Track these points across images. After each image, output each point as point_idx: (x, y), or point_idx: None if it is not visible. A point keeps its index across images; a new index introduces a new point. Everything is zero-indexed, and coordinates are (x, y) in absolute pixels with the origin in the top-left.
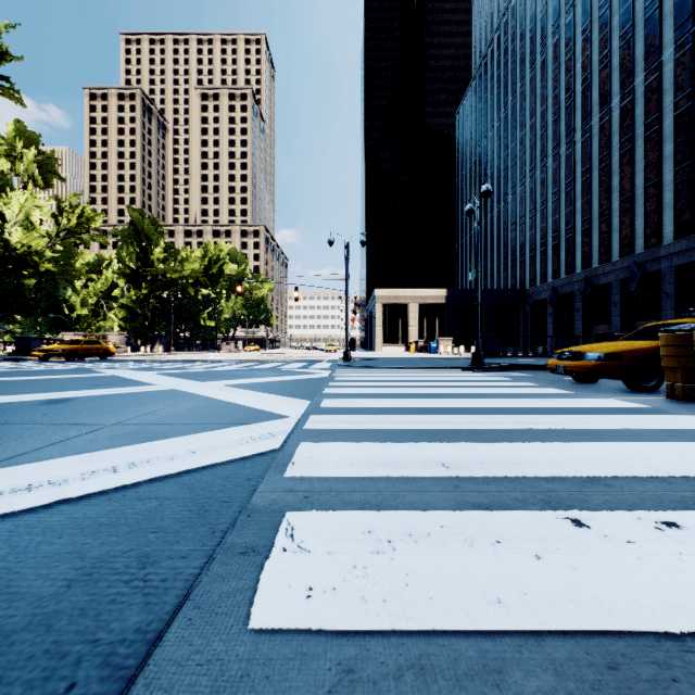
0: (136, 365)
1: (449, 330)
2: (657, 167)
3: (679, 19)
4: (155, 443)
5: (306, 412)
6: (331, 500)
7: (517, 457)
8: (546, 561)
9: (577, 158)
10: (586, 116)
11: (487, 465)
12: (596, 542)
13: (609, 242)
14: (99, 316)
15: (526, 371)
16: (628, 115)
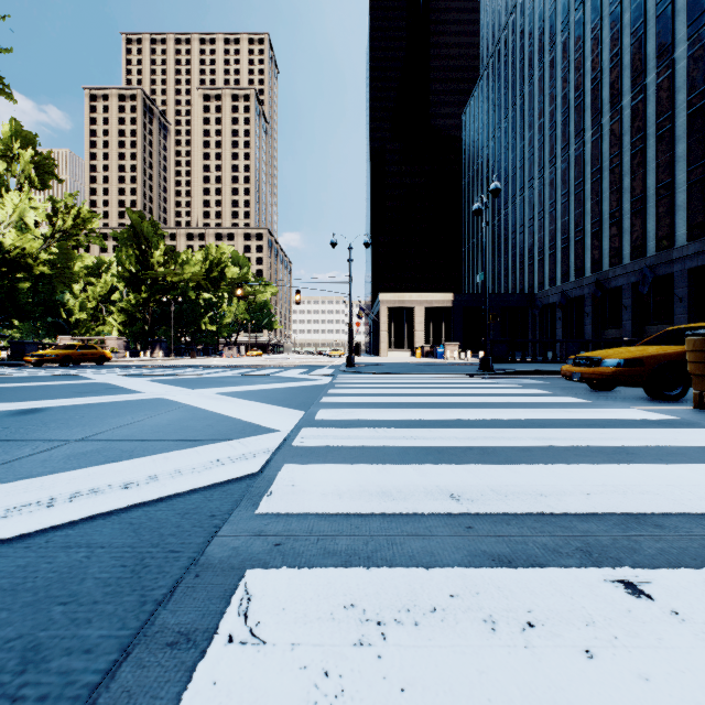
0: (130, 371)
1: (455, 335)
2: (669, 167)
3: (692, 14)
4: (114, 465)
5: (298, 424)
6: (309, 549)
7: (540, 485)
8: (603, 663)
9: (586, 158)
10: (596, 116)
11: (504, 496)
12: (666, 625)
13: (620, 245)
14: (98, 320)
15: (537, 378)
16: (639, 114)
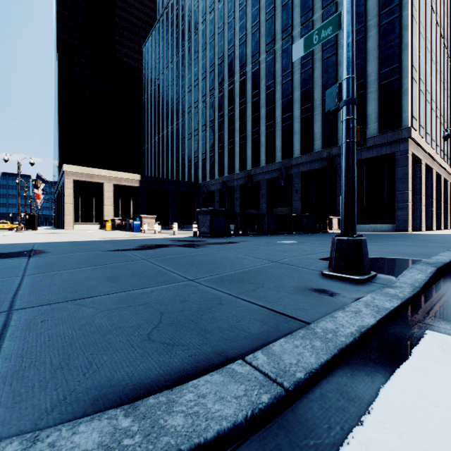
0: None
1: (142, 210)
2: (290, 105)
3: (304, 9)
4: None
5: None
6: None
7: None
8: None
9: (236, 92)
10: (243, 64)
11: None
12: None
13: (259, 153)
14: None
15: None
16: (271, 68)
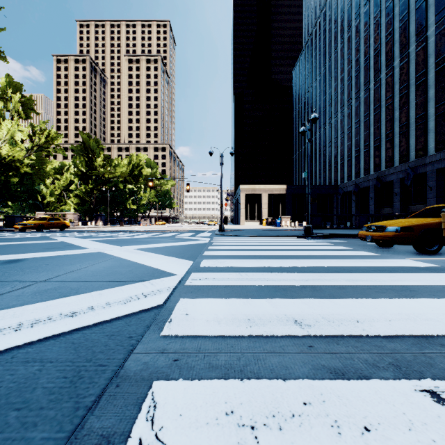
0: (81, 234)
1: (288, 211)
2: (424, 105)
3: (438, 7)
4: (65, 299)
5: (189, 270)
6: (198, 363)
7: (355, 314)
8: None
9: (371, 99)
10: (377, 72)
11: (332, 322)
12: None
13: (392, 154)
14: (61, 202)
15: (341, 239)
16: (404, 71)
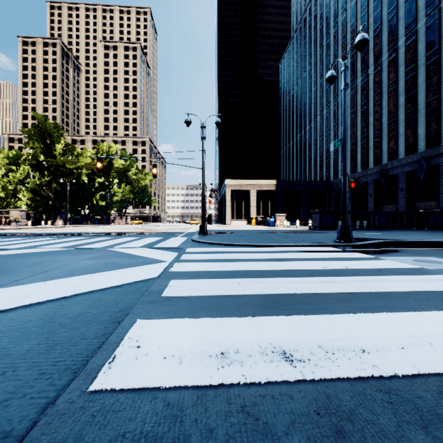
0: None
1: (277, 209)
2: (437, 87)
3: None
4: None
5: None
6: None
7: None
8: None
9: (370, 85)
10: (378, 55)
11: None
12: None
13: (396, 145)
14: (17, 198)
15: (429, 253)
16: (412, 50)
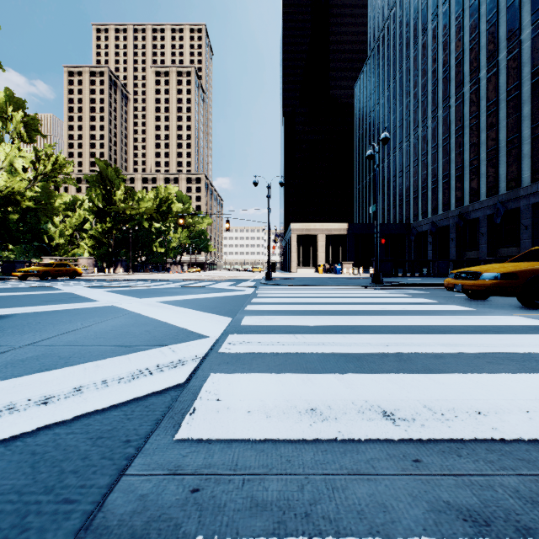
0: (94, 283)
1: (349, 256)
2: (517, 125)
3: (535, 5)
4: (44, 375)
5: (226, 330)
6: (233, 498)
7: (472, 399)
8: None
9: (451, 118)
10: (459, 85)
11: (441, 414)
12: None
13: (478, 185)
14: (74, 244)
15: (419, 289)
16: (493, 84)
